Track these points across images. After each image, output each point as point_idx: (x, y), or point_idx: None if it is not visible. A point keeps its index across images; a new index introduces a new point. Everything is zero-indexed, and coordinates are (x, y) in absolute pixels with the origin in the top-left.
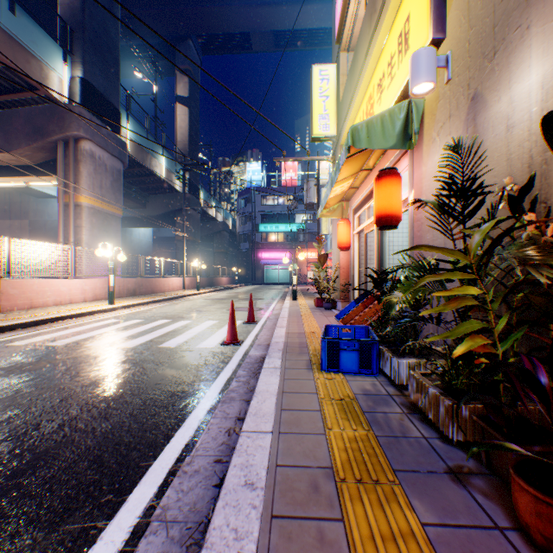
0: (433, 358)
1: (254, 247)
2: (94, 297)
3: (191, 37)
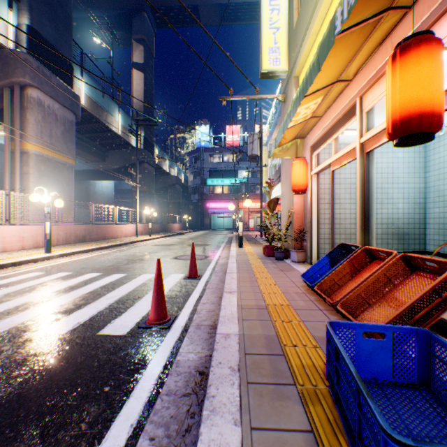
0: None
1: (203, 198)
2: (35, 244)
3: (146, 10)
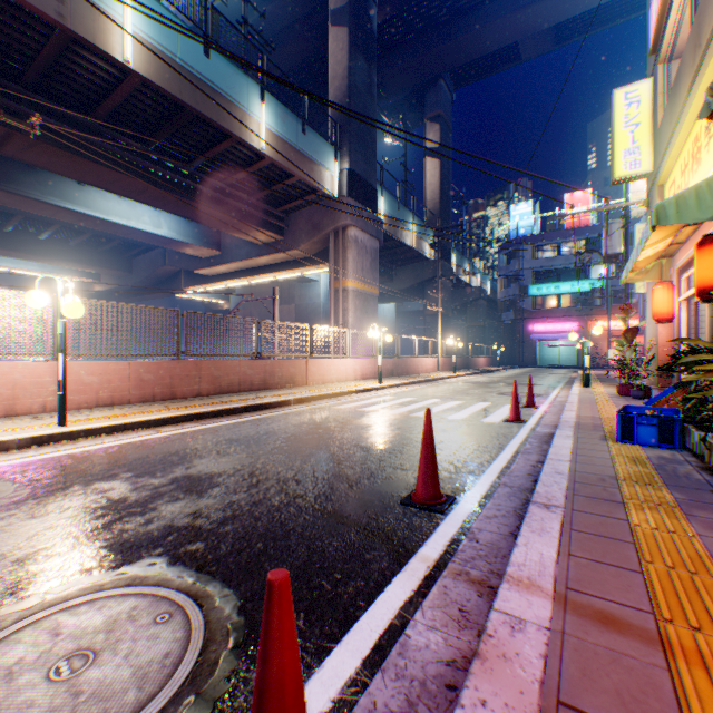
0: None
1: (521, 317)
2: (361, 376)
3: (441, 76)
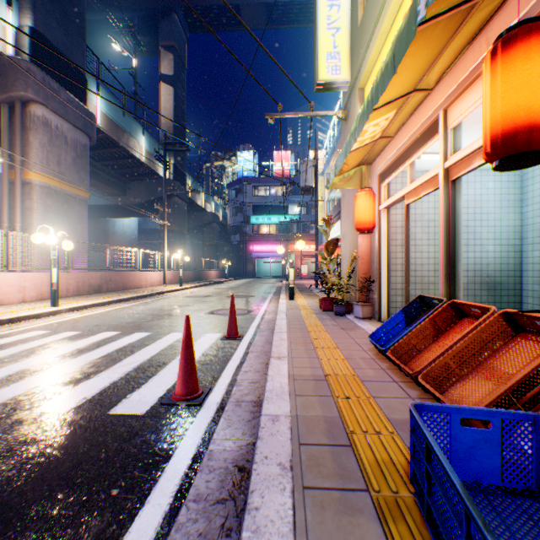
0: None
1: (245, 239)
2: (39, 296)
3: (176, 11)
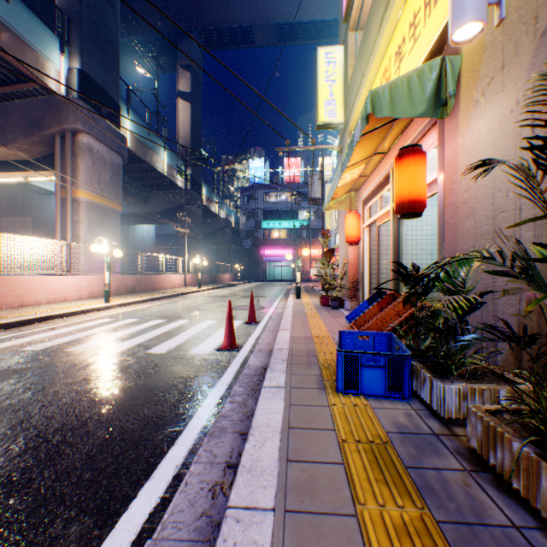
0: (489, 381)
1: (257, 244)
2: (91, 295)
3: (193, 32)
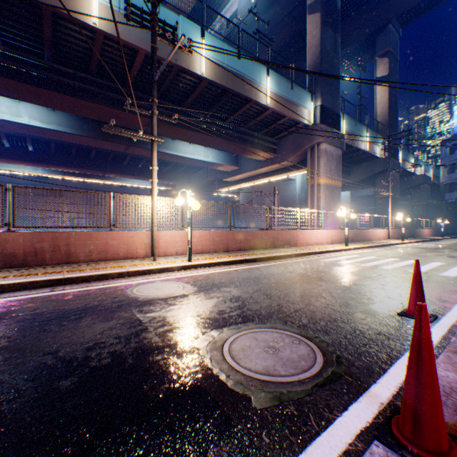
0: None
1: None
2: (330, 241)
3: (389, 22)
